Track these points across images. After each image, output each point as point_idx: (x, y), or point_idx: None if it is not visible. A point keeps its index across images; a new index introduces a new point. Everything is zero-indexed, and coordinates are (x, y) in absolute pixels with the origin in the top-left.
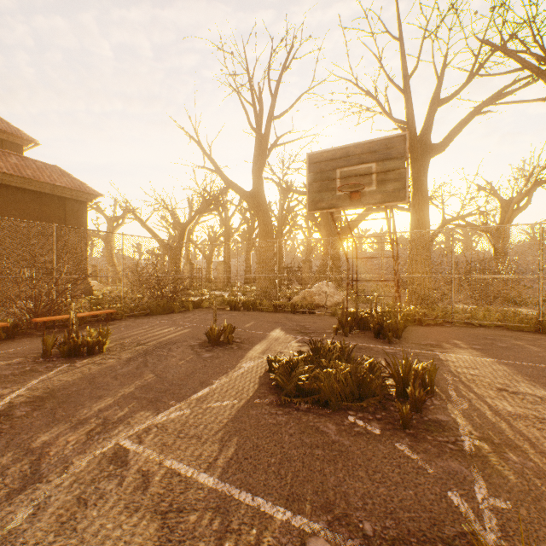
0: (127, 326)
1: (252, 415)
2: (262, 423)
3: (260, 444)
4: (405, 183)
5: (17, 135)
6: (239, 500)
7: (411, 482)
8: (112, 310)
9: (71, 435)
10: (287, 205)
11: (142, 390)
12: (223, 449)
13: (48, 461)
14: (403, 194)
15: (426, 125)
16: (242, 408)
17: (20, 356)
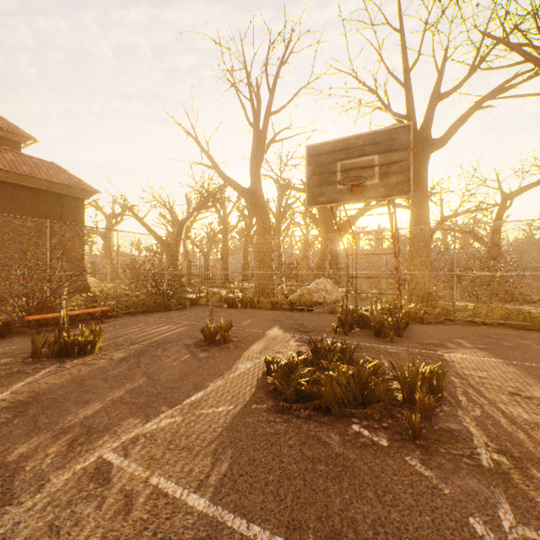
0: (122, 324)
1: (248, 422)
2: (259, 432)
3: (257, 458)
4: (409, 176)
5: (15, 132)
6: (232, 528)
7: (427, 505)
8: (107, 307)
9: (51, 446)
10: (285, 202)
11: (132, 394)
12: (216, 463)
13: (22, 477)
14: (407, 187)
15: (427, 120)
16: (238, 414)
17: (9, 356)
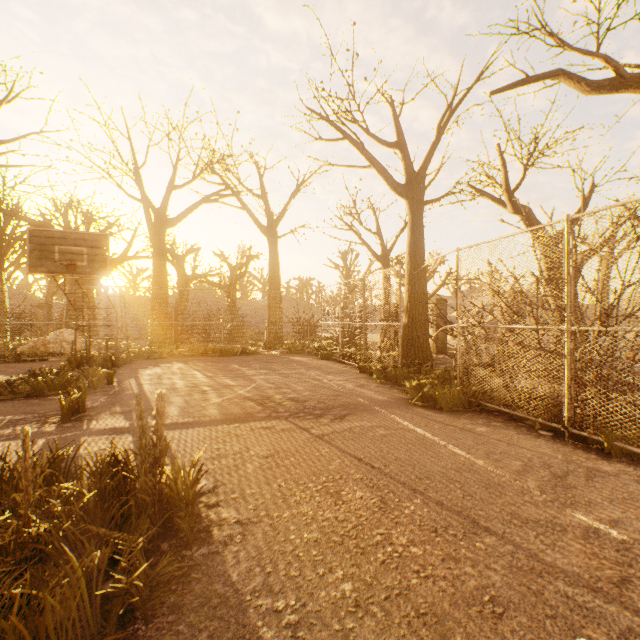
0: None
1: None
2: None
3: None
4: (108, 265)
5: None
6: None
7: None
8: None
9: None
10: (13, 229)
11: None
12: None
13: None
14: (106, 271)
15: (164, 202)
16: None
17: None
